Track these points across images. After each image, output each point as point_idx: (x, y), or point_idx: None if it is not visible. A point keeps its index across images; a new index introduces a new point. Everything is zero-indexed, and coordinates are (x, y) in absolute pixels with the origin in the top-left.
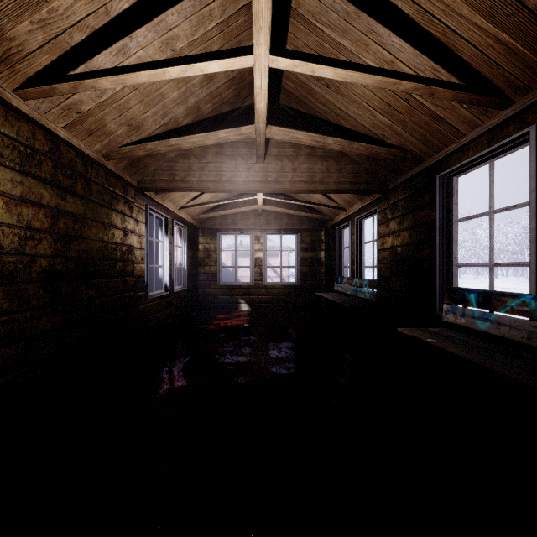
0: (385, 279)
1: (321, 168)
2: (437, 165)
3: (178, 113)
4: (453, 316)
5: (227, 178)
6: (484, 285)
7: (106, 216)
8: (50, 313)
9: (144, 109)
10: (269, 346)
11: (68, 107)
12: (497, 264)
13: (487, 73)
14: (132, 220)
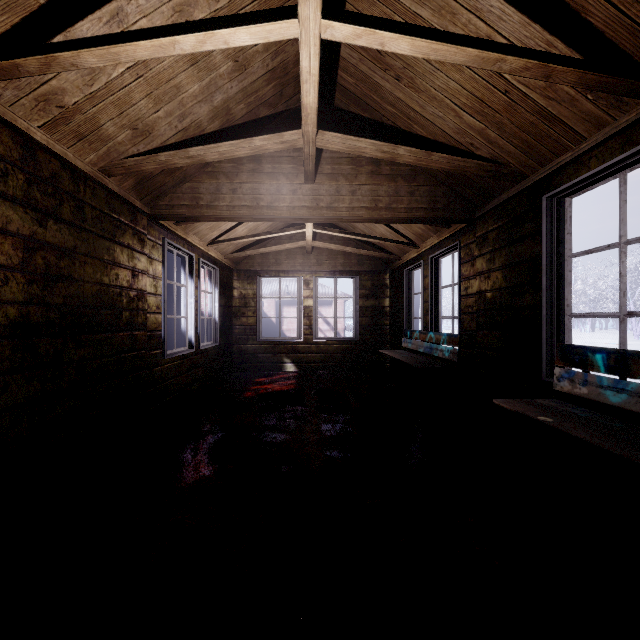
0: (470, 334)
1: (388, 190)
2: (543, 183)
3: (200, 115)
4: (569, 384)
5: (267, 203)
6: (580, 340)
7: (107, 250)
8: (22, 380)
9: (154, 107)
10: (321, 419)
11: (44, 98)
12: (631, 314)
13: (627, 45)
14: (144, 257)
